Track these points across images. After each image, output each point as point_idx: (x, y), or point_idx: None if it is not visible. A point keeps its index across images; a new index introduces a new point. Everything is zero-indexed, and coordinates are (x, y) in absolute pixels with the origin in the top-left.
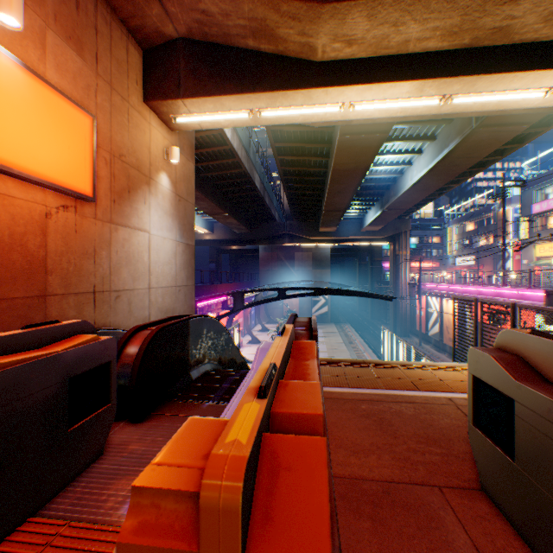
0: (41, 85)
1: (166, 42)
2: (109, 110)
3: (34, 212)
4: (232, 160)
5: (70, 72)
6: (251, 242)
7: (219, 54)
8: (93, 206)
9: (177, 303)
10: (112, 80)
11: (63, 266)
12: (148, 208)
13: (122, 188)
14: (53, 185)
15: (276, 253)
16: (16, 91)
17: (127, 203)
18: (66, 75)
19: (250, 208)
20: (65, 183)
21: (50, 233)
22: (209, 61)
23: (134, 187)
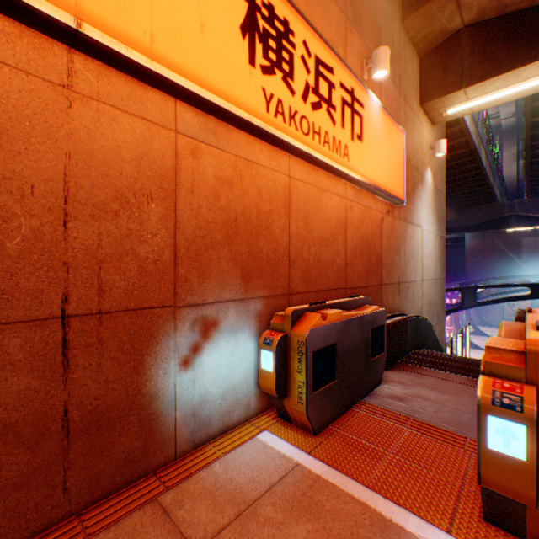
0: (385, 117)
1: (444, 39)
2: (403, 122)
3: (376, 218)
4: (459, 140)
5: (388, 100)
6: (457, 230)
7: (518, 22)
8: (397, 209)
9: (434, 296)
10: (404, 95)
11: (386, 261)
12: (420, 205)
13: (408, 190)
14: (389, 195)
15: (489, 241)
16: (378, 127)
17: (411, 202)
18: (387, 103)
19: (462, 191)
20: (393, 192)
21: (382, 234)
22: (502, 35)
23: (413, 186)
